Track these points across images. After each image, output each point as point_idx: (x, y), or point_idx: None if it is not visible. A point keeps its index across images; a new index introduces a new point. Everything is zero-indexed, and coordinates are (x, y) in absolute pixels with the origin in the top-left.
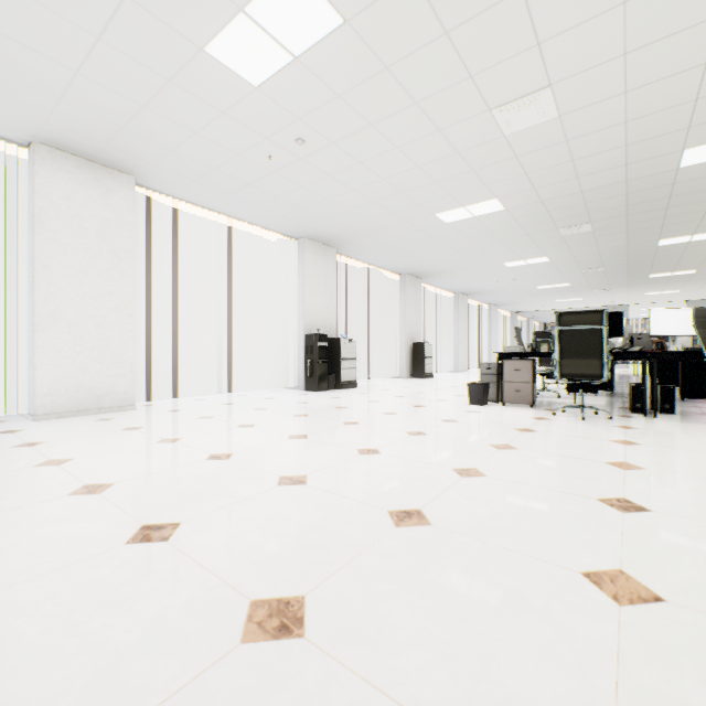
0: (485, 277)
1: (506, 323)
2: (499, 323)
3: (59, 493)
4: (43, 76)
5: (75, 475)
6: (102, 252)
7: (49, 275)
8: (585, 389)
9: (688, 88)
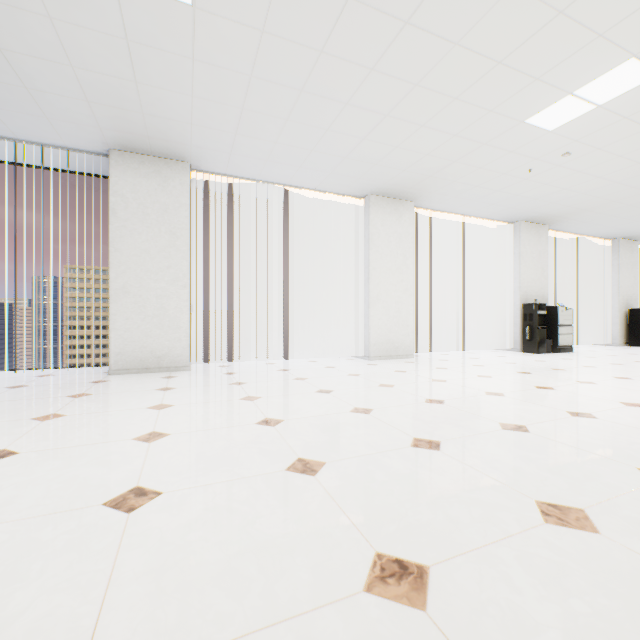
0: None
1: None
2: None
3: (479, 393)
4: (404, 161)
5: (468, 387)
6: (397, 255)
7: (375, 273)
8: None
9: None
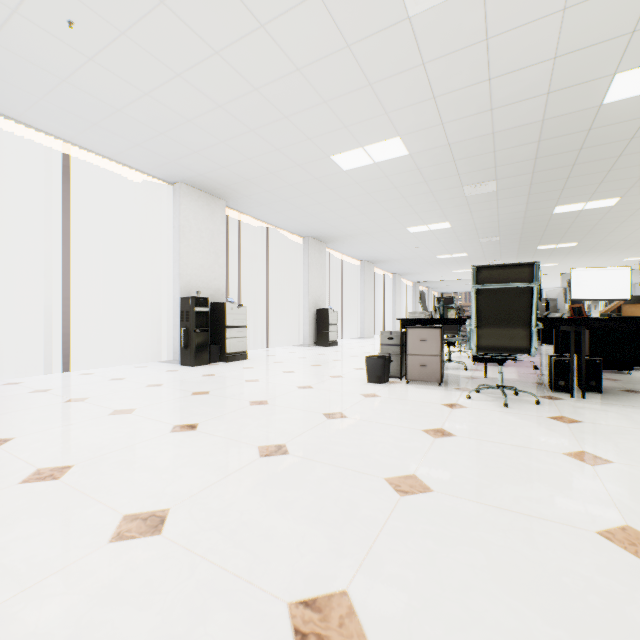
0: (390, 244)
1: (409, 292)
2: (402, 292)
3: None
4: None
5: None
6: None
7: None
8: (491, 359)
9: None
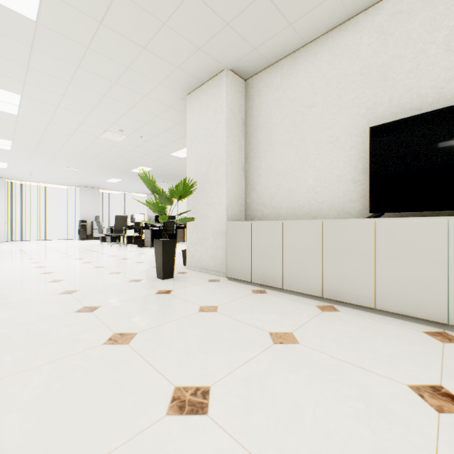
0: None
1: None
2: None
3: None
4: None
5: None
6: None
7: None
8: None
9: (96, 165)
